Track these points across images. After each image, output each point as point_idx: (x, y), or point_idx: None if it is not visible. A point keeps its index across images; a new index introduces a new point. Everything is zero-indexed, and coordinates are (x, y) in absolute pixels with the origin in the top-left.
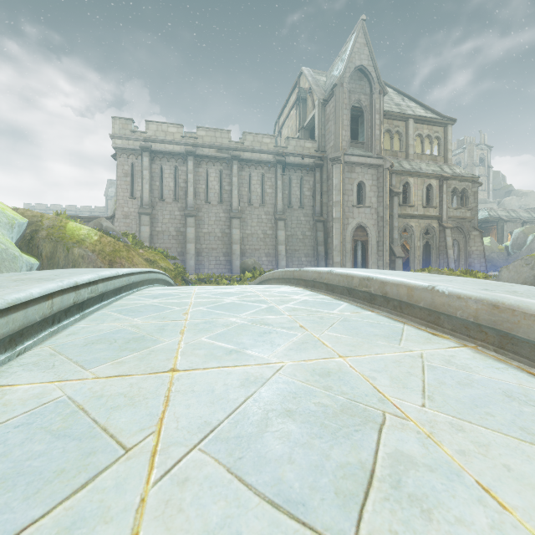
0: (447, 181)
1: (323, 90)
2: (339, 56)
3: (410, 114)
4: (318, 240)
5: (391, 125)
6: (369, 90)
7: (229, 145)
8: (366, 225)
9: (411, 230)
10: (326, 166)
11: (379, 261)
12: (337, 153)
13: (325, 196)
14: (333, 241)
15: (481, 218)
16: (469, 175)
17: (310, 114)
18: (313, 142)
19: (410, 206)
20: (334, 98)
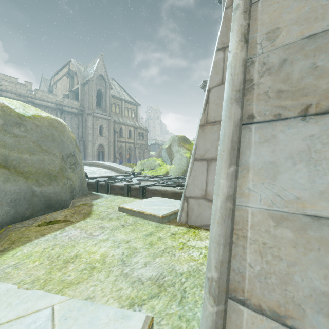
0: (137, 129)
1: (83, 76)
2: (91, 63)
3: (123, 99)
4: (80, 149)
5: (115, 101)
6: (105, 85)
7: (26, 94)
8: (104, 144)
9: (123, 147)
10: (85, 115)
11: (109, 160)
12: (90, 111)
13: (84, 129)
14: (88, 150)
15: (153, 143)
16: (144, 128)
17: (76, 85)
18: (78, 102)
19: (122, 138)
20: (89, 85)
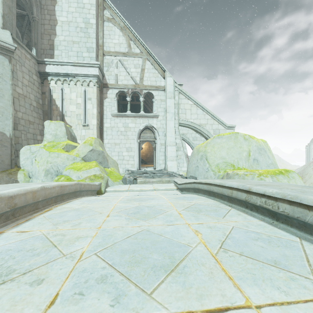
0: None
1: None
2: None
3: None
4: None
5: None
6: None
7: None
8: None
9: None
10: None
11: None
12: None
13: None
14: None
15: None
16: None
17: None
18: None
19: None
20: None
